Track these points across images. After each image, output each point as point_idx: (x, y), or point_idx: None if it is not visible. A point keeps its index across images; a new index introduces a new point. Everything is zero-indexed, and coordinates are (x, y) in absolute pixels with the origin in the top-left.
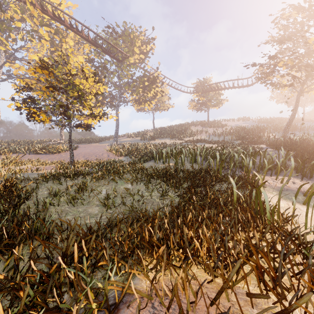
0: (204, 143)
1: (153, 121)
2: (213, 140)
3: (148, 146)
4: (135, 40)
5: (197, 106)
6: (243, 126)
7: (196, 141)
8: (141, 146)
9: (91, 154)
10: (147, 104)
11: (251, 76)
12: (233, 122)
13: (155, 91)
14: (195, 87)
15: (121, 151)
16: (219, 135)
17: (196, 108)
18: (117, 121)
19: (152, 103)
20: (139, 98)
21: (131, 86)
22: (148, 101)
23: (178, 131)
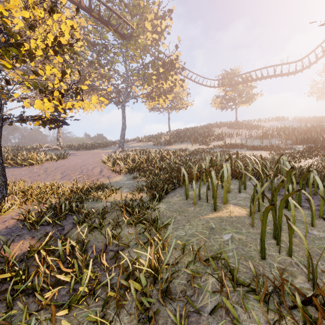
0: (245, 150)
1: (168, 122)
2: (257, 145)
3: (165, 154)
4: (146, 11)
5: (223, 103)
6: (289, 126)
7: (230, 146)
8: (153, 155)
9: (77, 168)
10: (161, 100)
11: (302, 58)
12: (265, 123)
13: (172, 79)
14: (220, 79)
15: (121, 164)
16: (262, 138)
17: (222, 105)
18: (123, 121)
19: (168, 98)
20: (151, 91)
21: (141, 73)
22: (163, 95)
23: (200, 134)
